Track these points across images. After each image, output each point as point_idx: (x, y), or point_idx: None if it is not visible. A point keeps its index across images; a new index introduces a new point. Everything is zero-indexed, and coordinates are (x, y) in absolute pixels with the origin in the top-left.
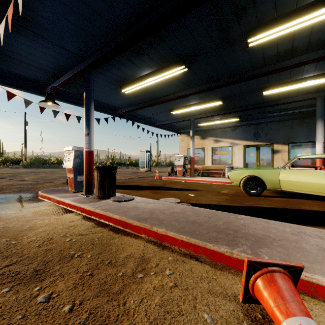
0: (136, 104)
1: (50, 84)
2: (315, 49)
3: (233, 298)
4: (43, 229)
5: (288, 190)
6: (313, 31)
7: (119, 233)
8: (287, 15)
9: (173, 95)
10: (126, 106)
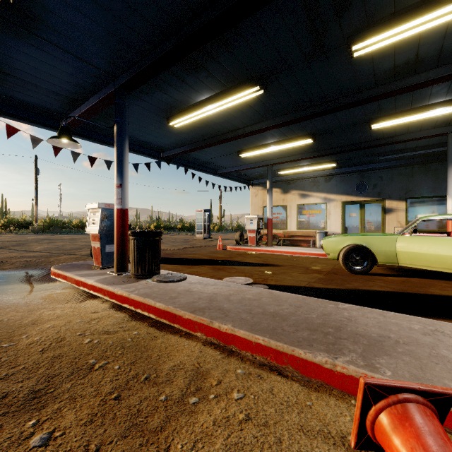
0: (191, 144)
1: (67, 115)
2: (450, 61)
3: (340, 440)
4: (52, 323)
5: (409, 265)
6: (448, 33)
7: (164, 330)
8: (411, 10)
9: (243, 130)
10: (176, 147)
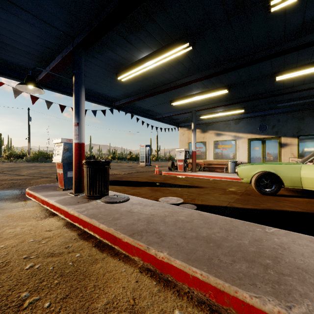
0: (135, 95)
1: (40, 72)
2: None
3: None
4: (6, 243)
5: (312, 189)
6: None
7: (105, 251)
8: None
9: (175, 83)
10: (124, 97)
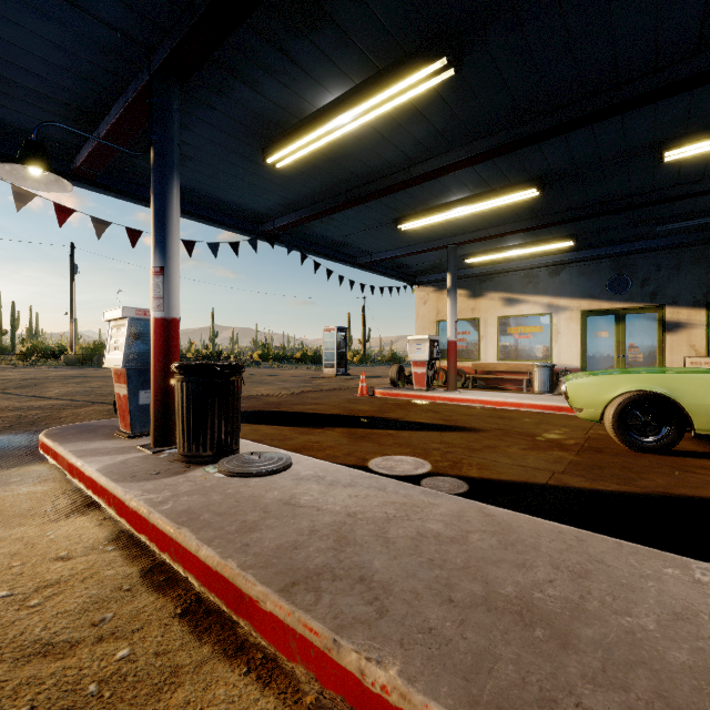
0: (310, 205)
1: (80, 147)
2: None
3: None
4: None
5: None
6: None
7: (209, 634)
8: None
9: (407, 173)
10: (284, 212)
